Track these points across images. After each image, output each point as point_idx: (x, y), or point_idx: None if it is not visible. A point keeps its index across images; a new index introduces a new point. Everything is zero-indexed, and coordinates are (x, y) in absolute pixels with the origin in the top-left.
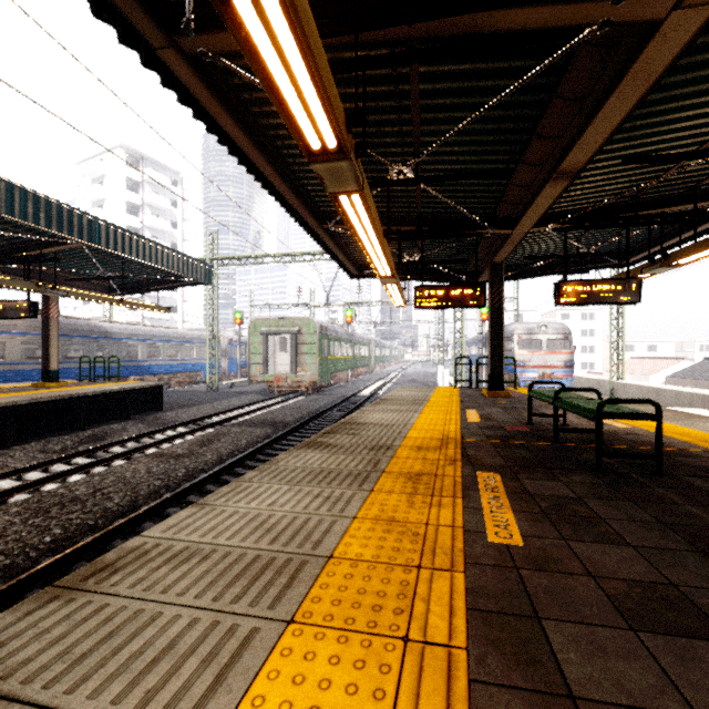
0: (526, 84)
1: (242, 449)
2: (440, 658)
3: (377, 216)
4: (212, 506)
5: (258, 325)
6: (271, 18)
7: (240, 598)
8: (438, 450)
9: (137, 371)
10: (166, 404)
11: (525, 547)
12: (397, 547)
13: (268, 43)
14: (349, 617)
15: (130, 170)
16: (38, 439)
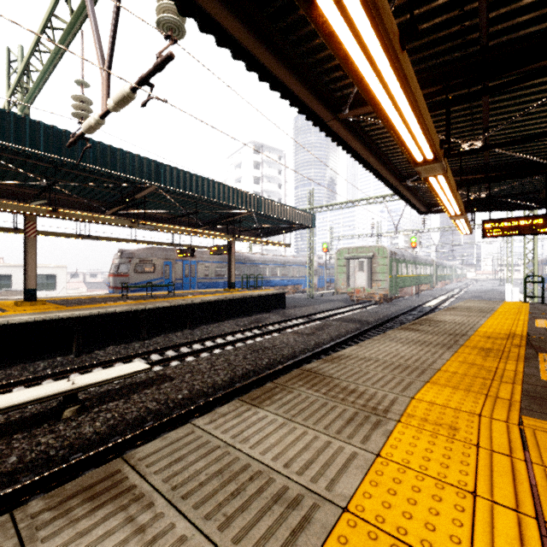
0: None
1: (343, 335)
2: (505, 402)
3: (453, 181)
4: (365, 347)
5: (342, 252)
6: (411, 127)
7: (401, 374)
8: (504, 339)
9: (266, 284)
10: (286, 305)
11: None
12: (477, 372)
13: (406, 132)
14: (455, 386)
15: (255, 155)
16: (232, 318)
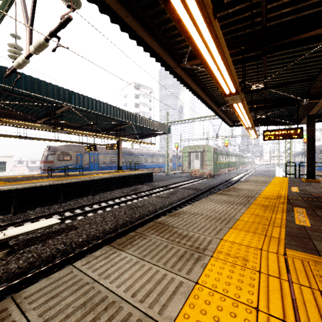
0: (321, 44)
1: (185, 197)
2: (276, 239)
3: (247, 107)
4: (196, 206)
5: (186, 148)
6: (222, 71)
7: (215, 223)
8: (275, 199)
9: (141, 167)
10: (153, 180)
11: (311, 227)
12: (260, 220)
13: (219, 75)
14: (247, 230)
15: (135, 90)
16: (119, 188)
